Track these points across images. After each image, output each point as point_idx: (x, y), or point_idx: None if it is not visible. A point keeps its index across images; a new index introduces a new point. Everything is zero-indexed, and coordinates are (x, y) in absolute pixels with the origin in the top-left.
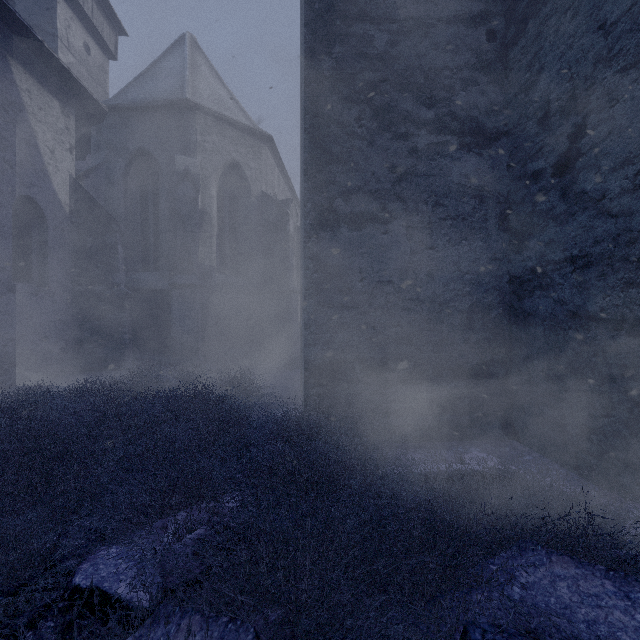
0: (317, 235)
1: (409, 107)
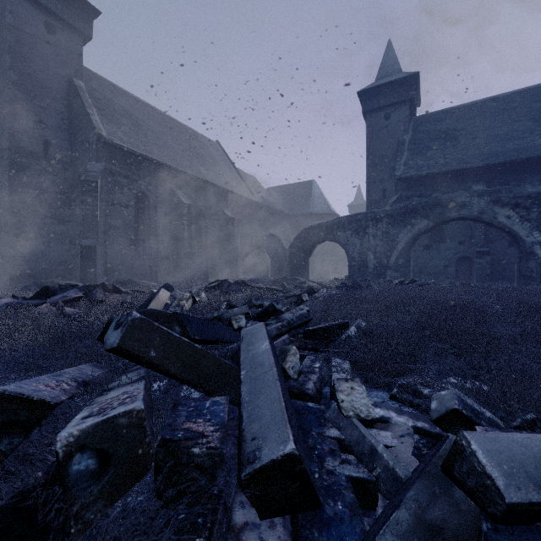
0: (14, 242)
1: (43, 212)
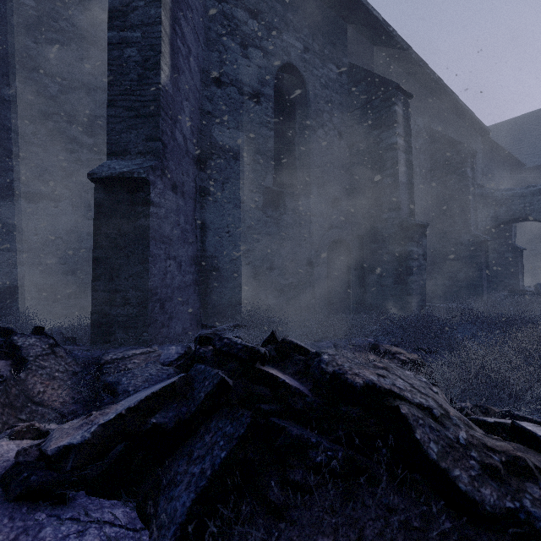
0: None
1: (75, 134)
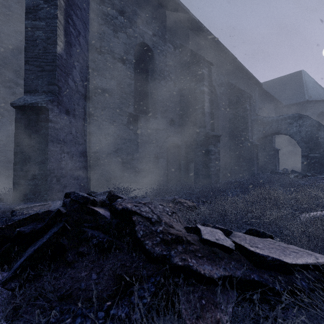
0: None
1: (12, 77)
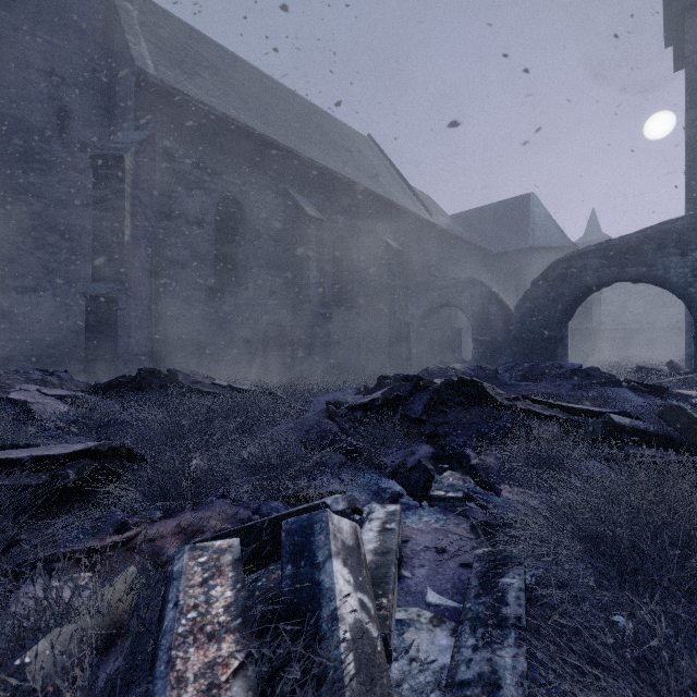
0: None
1: (56, 240)
